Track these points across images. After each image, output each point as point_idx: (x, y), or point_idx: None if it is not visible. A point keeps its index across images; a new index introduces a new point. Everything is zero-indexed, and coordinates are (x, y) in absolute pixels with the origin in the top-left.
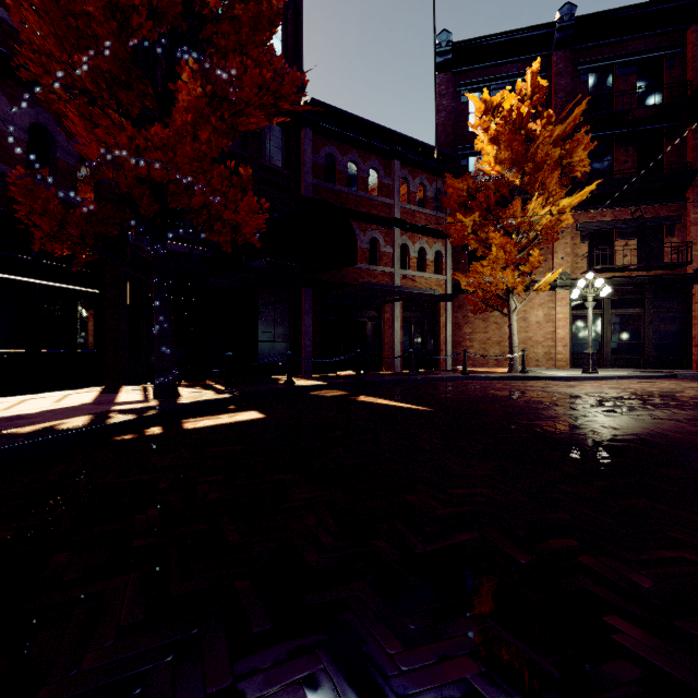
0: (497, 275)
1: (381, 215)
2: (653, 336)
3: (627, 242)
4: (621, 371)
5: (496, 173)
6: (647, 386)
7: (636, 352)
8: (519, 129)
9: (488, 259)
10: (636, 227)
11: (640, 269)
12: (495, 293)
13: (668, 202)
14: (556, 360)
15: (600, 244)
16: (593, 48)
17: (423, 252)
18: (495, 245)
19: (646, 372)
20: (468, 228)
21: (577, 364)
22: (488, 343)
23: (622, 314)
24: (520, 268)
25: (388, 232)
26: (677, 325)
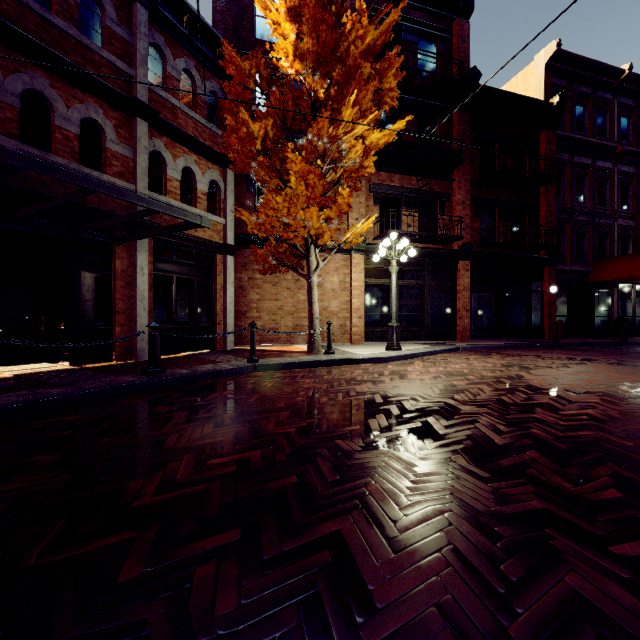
0: (298, 214)
1: (108, 85)
2: (430, 308)
3: (411, 212)
4: (409, 344)
5: (295, 75)
6: (469, 367)
7: (417, 324)
8: (329, 5)
9: (284, 193)
10: (418, 198)
11: (422, 241)
12: (294, 243)
13: (440, 179)
14: (352, 333)
15: (389, 211)
16: (384, 0)
17: (191, 177)
18: (294, 174)
19: (431, 344)
20: (257, 141)
21: (370, 338)
22: (279, 313)
23: (407, 285)
24: (325, 212)
25: (125, 122)
26: (447, 298)
